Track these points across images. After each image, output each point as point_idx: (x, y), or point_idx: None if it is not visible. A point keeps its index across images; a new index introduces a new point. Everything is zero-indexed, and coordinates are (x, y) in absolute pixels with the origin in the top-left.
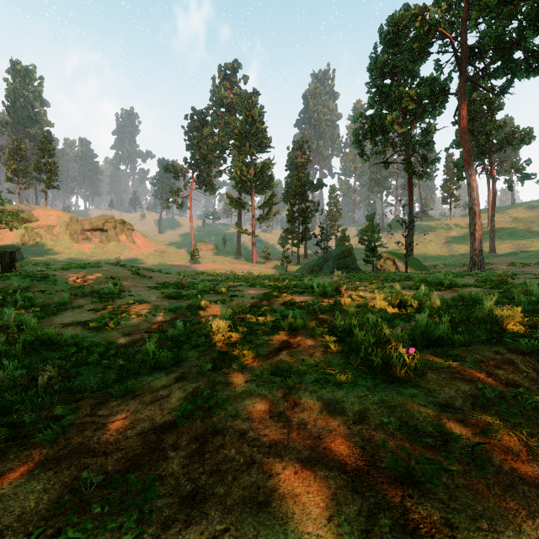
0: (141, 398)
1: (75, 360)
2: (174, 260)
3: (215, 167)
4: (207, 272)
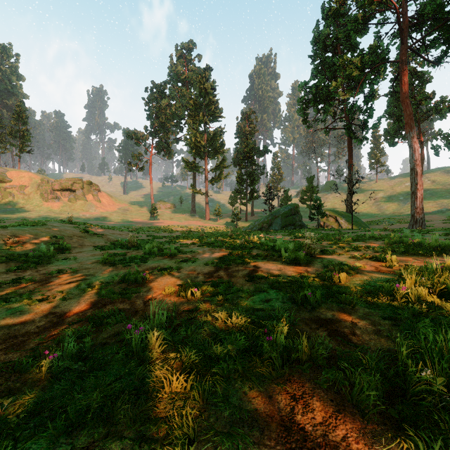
0: None
1: None
2: (136, 217)
3: (172, 134)
4: (163, 228)
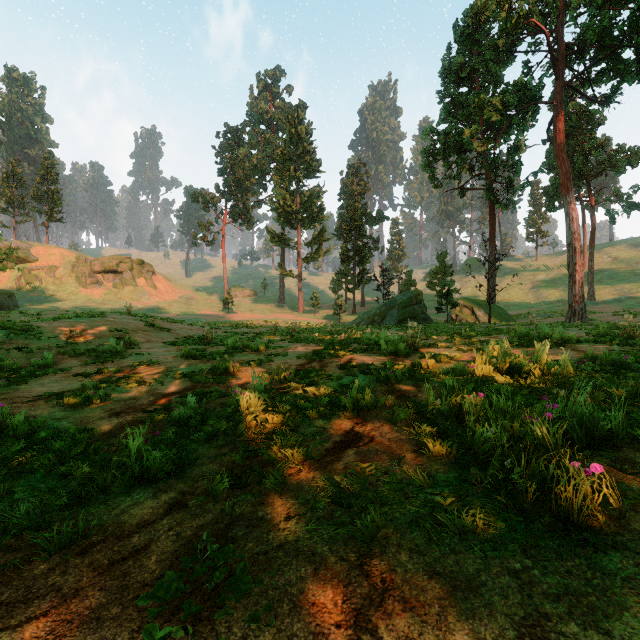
0: (96, 554)
1: (15, 464)
2: (203, 309)
3: (253, 195)
4: (243, 323)
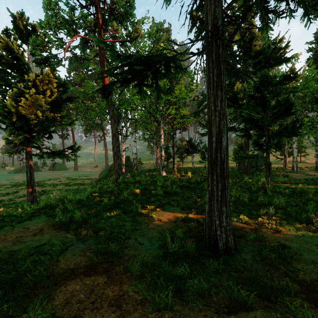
0: None
1: None
2: None
3: None
4: None
